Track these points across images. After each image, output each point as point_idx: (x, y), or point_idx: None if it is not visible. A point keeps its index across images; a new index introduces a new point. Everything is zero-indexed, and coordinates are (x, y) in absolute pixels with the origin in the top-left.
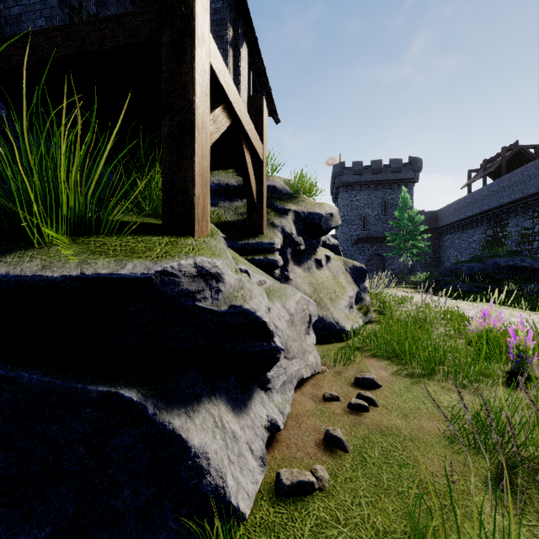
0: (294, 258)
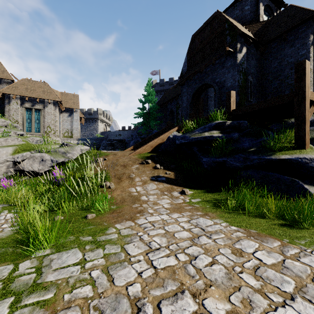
0: None
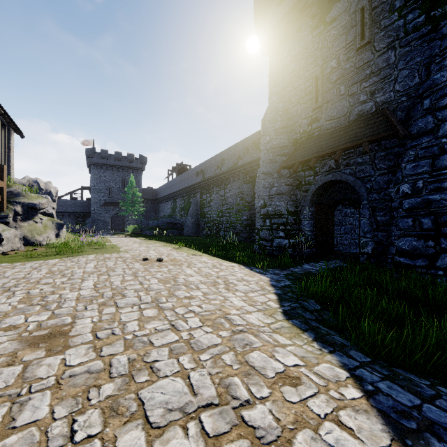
0: (21, 220)
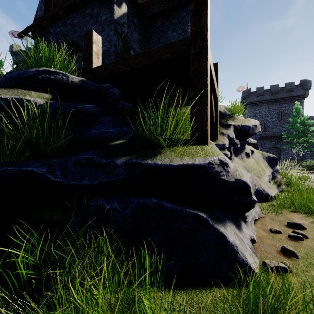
0: (234, 152)
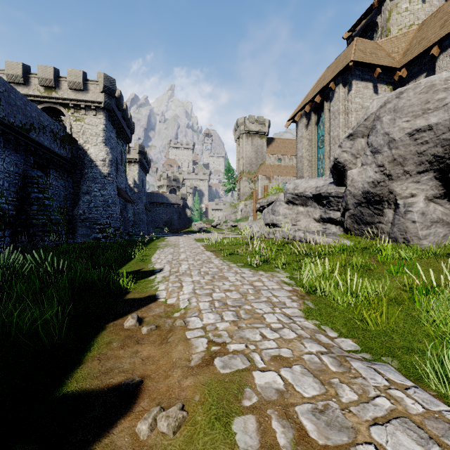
0: None
